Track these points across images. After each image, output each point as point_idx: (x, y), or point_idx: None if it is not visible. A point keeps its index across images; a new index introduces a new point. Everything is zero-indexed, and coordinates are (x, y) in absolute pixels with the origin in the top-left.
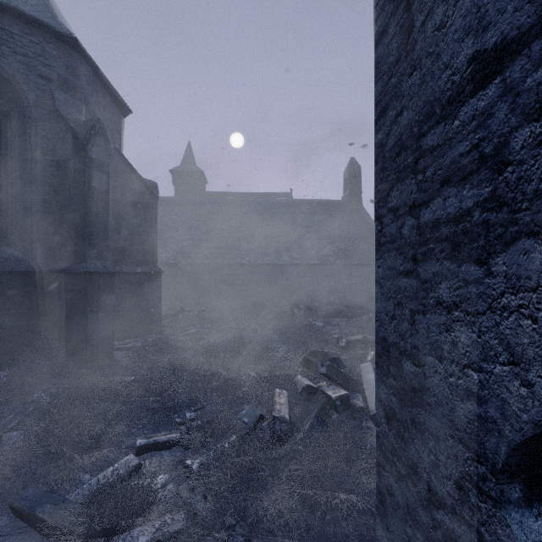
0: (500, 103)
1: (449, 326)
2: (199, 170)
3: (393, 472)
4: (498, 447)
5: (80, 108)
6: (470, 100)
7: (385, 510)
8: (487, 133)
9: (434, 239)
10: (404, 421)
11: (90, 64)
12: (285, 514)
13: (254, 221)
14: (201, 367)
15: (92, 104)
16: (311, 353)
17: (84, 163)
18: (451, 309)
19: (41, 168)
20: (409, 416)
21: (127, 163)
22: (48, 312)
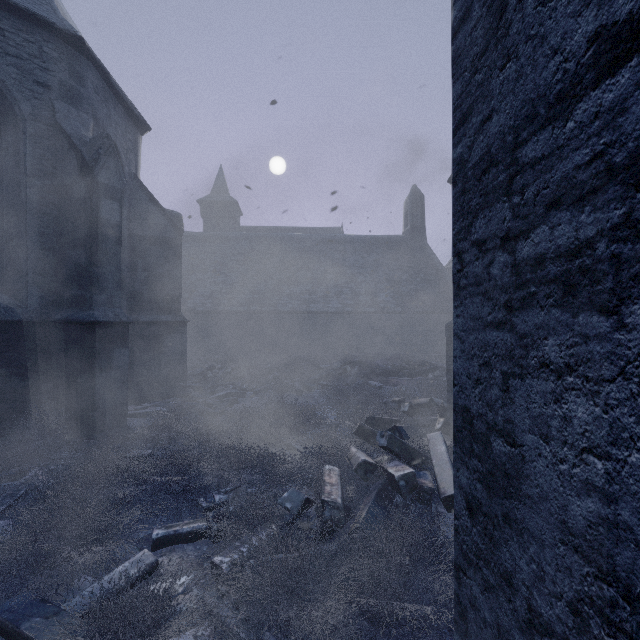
0: (639, 93)
1: (559, 395)
2: (232, 200)
3: (478, 579)
4: (635, 564)
5: (87, 123)
6: (591, 93)
7: (467, 627)
8: (618, 135)
9: (536, 280)
10: (493, 515)
11: (99, 69)
12: (339, 630)
13: (298, 261)
14: (234, 438)
15: (102, 118)
16: (367, 420)
17: (90, 188)
18: (563, 373)
19: (39, 195)
20: (501, 510)
21: (145, 191)
22: (47, 371)
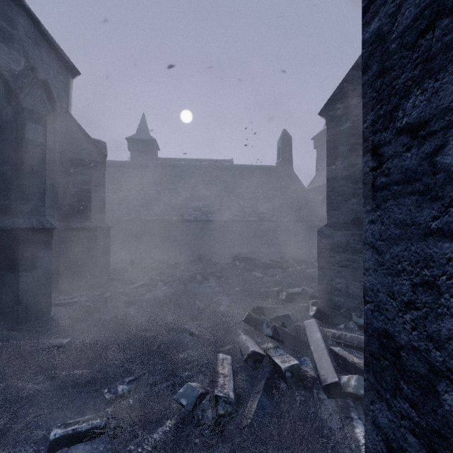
0: None
1: None
2: (152, 139)
3: None
4: None
5: (18, 60)
6: None
7: None
8: None
9: None
10: None
11: (30, 17)
12: None
13: (200, 183)
14: (142, 327)
15: (33, 58)
16: (254, 309)
17: (16, 112)
18: None
19: None
20: None
21: (74, 122)
22: None
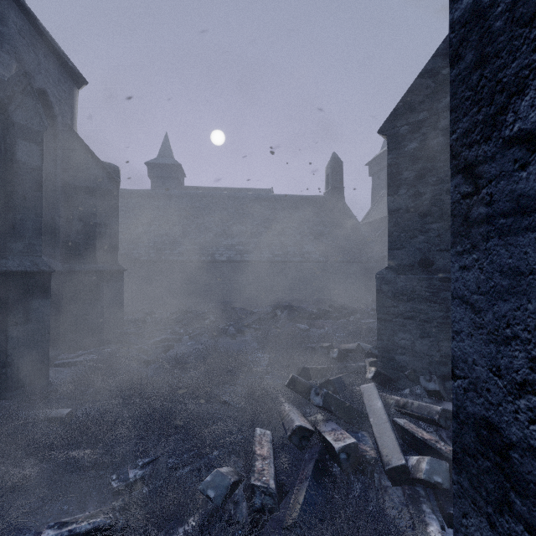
0: None
1: None
2: (177, 163)
3: None
4: None
5: (8, 64)
6: None
7: None
8: None
9: None
10: None
11: (23, 11)
12: None
13: (234, 216)
14: (161, 394)
15: (28, 62)
16: (299, 371)
17: (4, 128)
18: None
19: None
20: None
21: (80, 142)
22: None
